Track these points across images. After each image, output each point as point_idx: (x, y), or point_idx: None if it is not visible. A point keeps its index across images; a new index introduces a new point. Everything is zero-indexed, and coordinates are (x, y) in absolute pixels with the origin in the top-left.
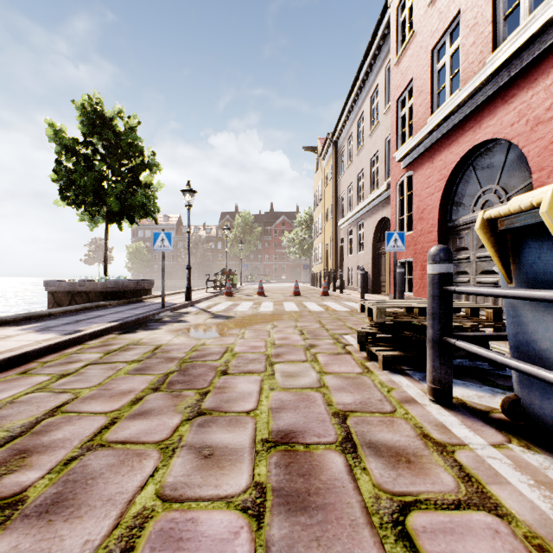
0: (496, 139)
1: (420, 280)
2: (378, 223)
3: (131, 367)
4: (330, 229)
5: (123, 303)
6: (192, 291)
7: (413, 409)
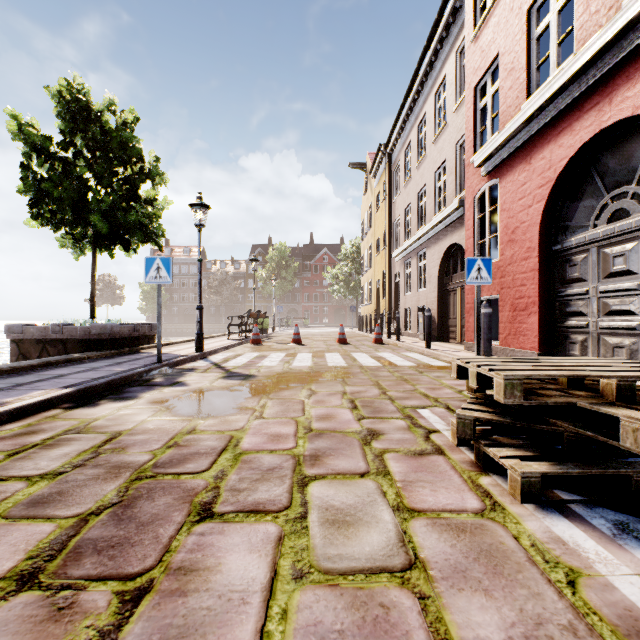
0: (636, 118)
1: (510, 324)
2: (446, 251)
3: (28, 494)
4: (382, 262)
5: (110, 355)
6: (210, 338)
7: None
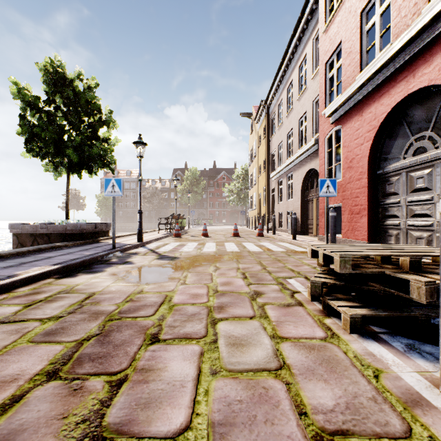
0: (431, 87)
1: (349, 223)
2: (306, 174)
3: (42, 329)
4: (263, 181)
5: (80, 244)
6: (146, 233)
7: (437, 426)
